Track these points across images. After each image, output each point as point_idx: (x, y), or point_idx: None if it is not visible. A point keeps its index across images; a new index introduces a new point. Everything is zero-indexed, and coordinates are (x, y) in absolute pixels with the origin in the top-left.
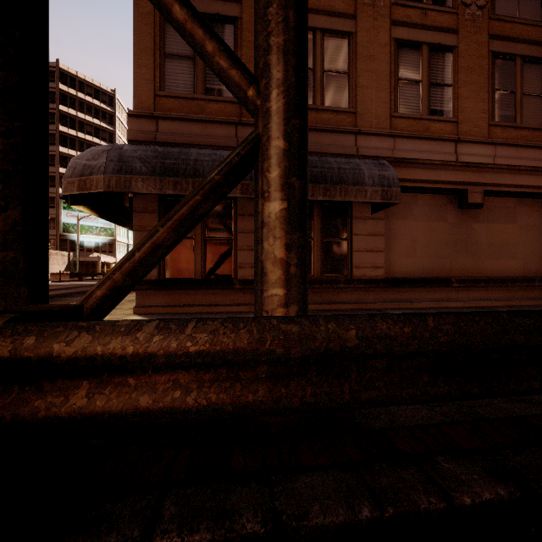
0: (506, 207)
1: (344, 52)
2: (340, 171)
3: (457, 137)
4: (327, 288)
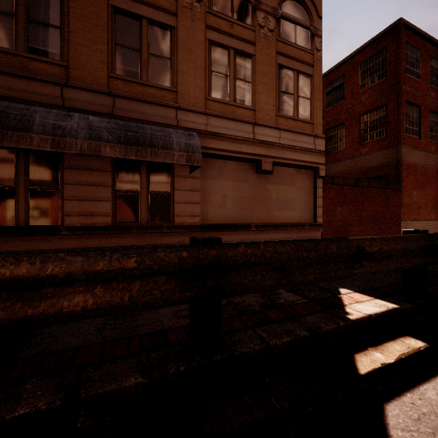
0: (288, 174)
1: (167, 41)
2: (152, 137)
3: (254, 121)
4: (152, 233)
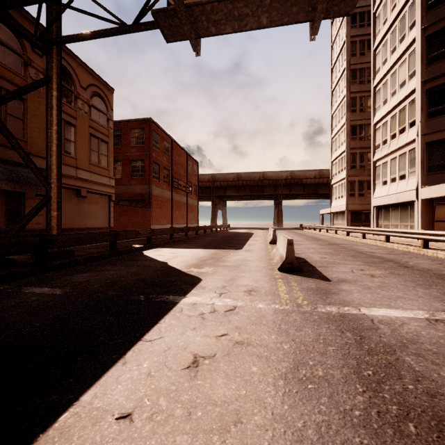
0: (95, 198)
1: (20, 108)
2: (28, 178)
3: (77, 166)
4: None
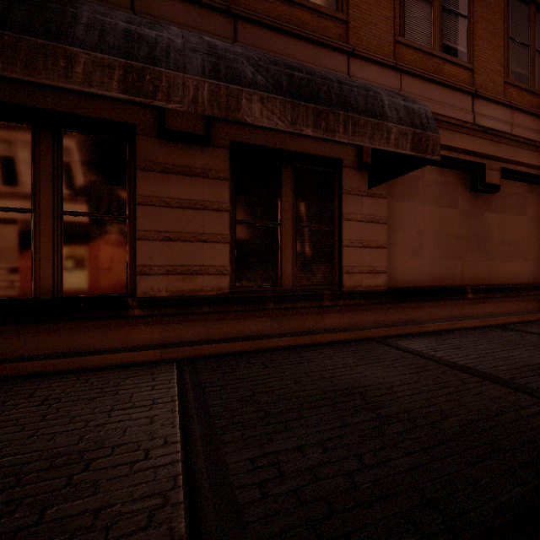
0: (517, 194)
1: None
2: (341, 86)
3: (474, 90)
4: (303, 307)
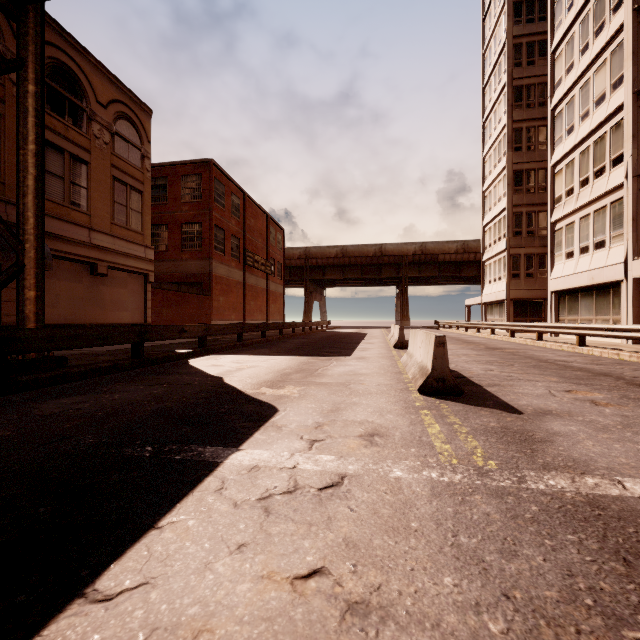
0: (122, 278)
1: None
2: (1, 240)
3: (91, 226)
4: None
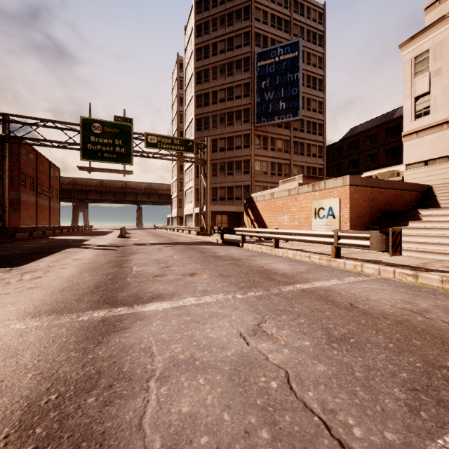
0: None
1: None
2: None
3: None
4: None
